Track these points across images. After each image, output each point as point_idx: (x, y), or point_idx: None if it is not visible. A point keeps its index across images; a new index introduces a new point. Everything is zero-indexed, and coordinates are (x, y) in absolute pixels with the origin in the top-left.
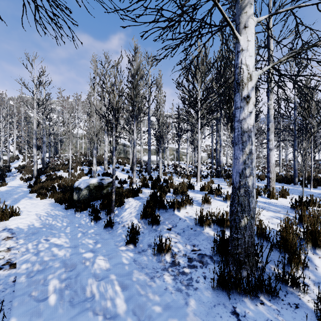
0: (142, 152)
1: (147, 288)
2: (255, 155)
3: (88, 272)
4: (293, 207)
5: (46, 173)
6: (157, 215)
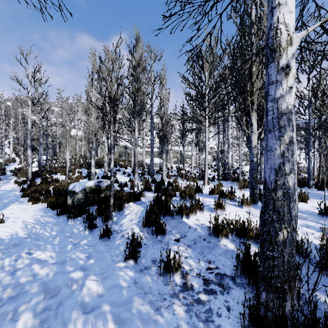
0: (144, 154)
1: (151, 326)
2: (296, 145)
3: (73, 301)
4: (322, 213)
5: (42, 176)
6: (163, 223)
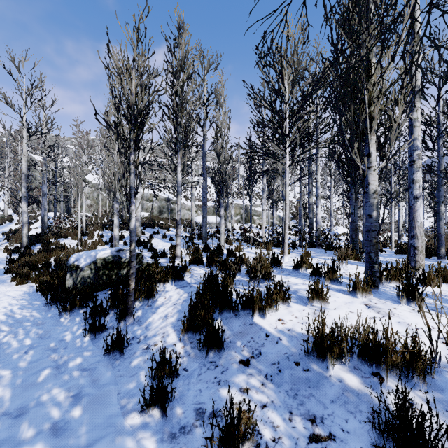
0: (193, 209)
1: None
2: None
3: None
4: None
5: (43, 240)
6: (218, 328)
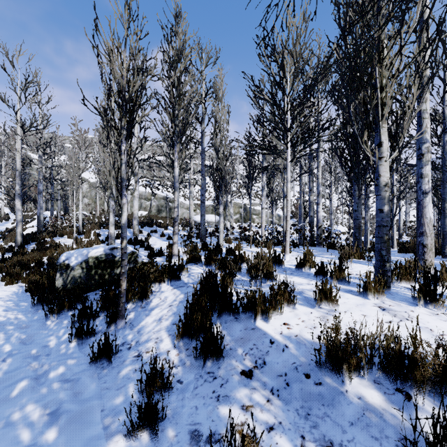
0: (192, 207)
1: None
2: None
3: None
4: None
5: (38, 239)
6: (217, 334)
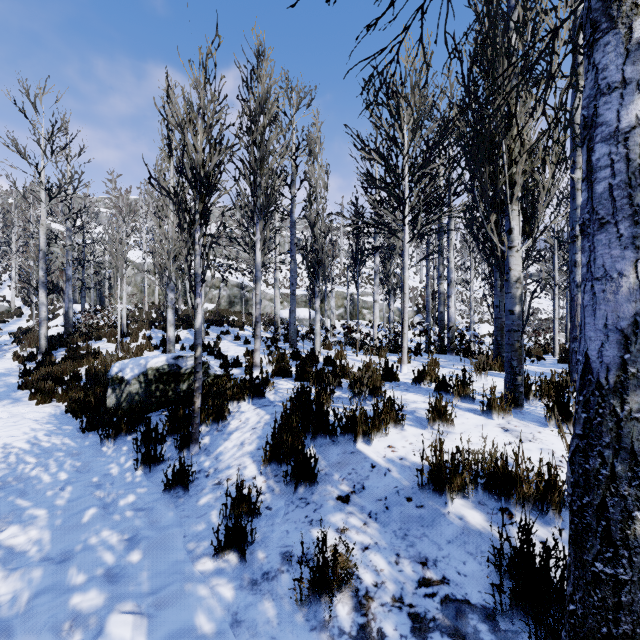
0: (278, 300)
1: None
2: None
3: None
4: None
5: (69, 344)
6: (310, 456)
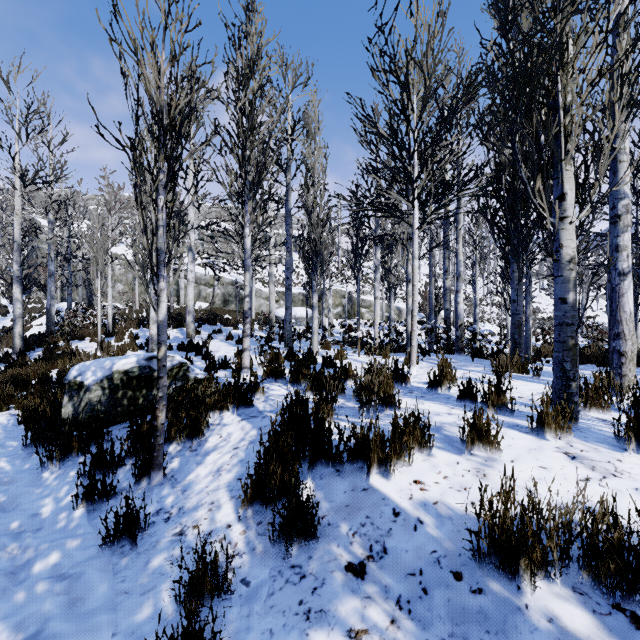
0: (272, 297)
1: None
2: None
3: None
4: None
5: (46, 343)
6: (307, 501)
